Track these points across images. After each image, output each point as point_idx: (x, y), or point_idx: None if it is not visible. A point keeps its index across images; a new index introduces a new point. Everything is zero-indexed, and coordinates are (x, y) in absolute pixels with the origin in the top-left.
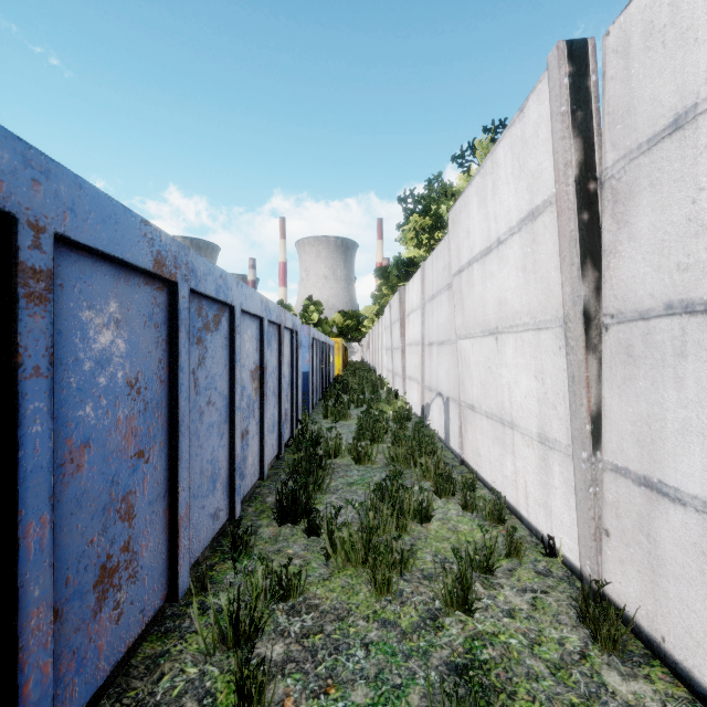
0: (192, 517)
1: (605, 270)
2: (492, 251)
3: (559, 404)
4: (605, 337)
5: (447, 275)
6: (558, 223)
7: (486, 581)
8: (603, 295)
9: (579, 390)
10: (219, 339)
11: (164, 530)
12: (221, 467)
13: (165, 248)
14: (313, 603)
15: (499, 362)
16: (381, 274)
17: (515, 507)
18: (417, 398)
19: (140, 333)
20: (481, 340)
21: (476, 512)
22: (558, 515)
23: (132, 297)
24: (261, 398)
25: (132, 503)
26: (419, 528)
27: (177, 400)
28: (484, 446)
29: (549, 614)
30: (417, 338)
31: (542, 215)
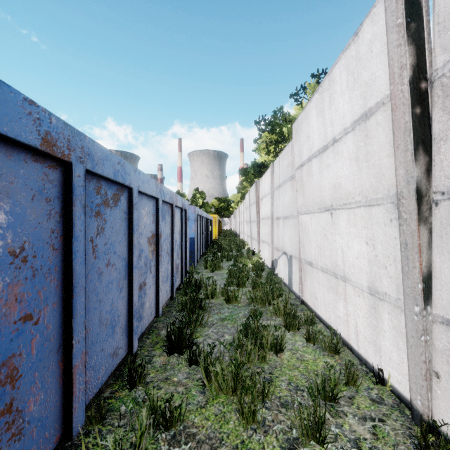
0: (90, 361)
1: (435, 154)
2: (328, 148)
3: (389, 265)
4: (435, 211)
5: (290, 170)
6: (392, 118)
7: (332, 409)
8: (433, 176)
9: (412, 255)
10: (118, 213)
11: (57, 380)
12: (120, 314)
13: (56, 130)
14: (191, 432)
15: (334, 231)
16: (243, 173)
17: (346, 340)
18: (268, 255)
19: (27, 205)
20: (318, 215)
21: (317, 343)
22: (387, 352)
23: (15, 171)
24: (156, 257)
25: (15, 365)
26: (274, 358)
27: (71, 265)
28: (320, 292)
29: (390, 444)
30: (268, 214)
31: (375, 115)
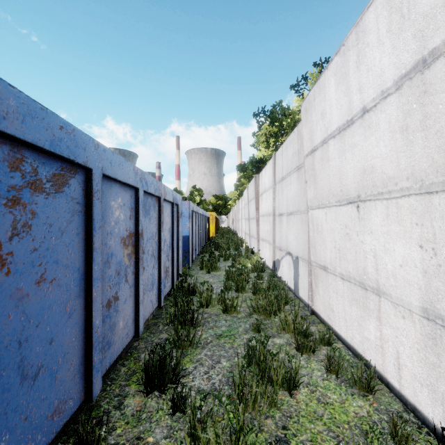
0: None
1: None
2: (354, 122)
3: None
4: None
5: (297, 159)
6: None
7: None
8: None
9: None
10: (64, 203)
11: None
12: (69, 350)
13: None
14: None
15: (361, 229)
16: (241, 169)
17: (379, 372)
18: (268, 254)
19: None
20: (336, 209)
21: (340, 374)
22: None
23: None
24: (136, 262)
25: None
26: (287, 399)
27: None
28: (338, 304)
29: None
30: (268, 211)
31: (444, 57)
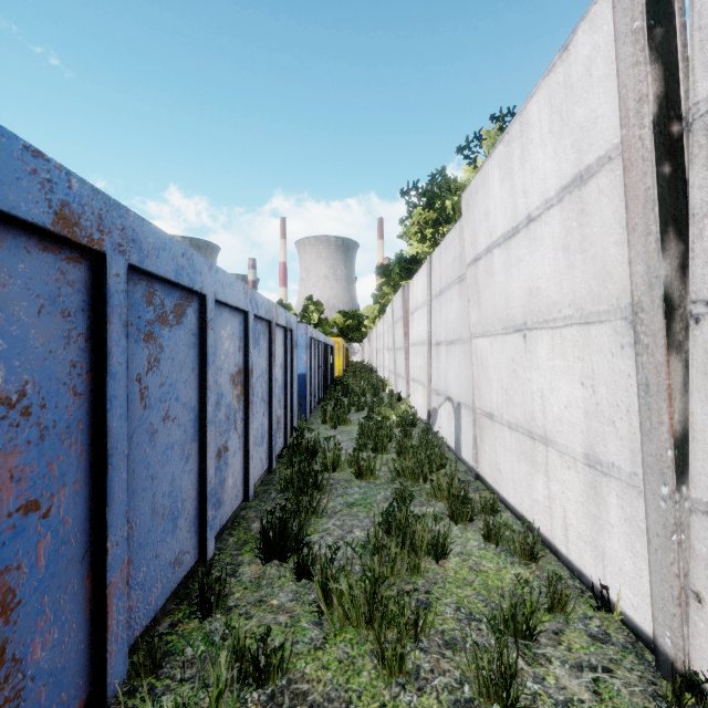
0: (137, 574)
1: (695, 240)
2: (519, 231)
3: (619, 420)
4: (695, 332)
5: (458, 267)
6: (625, 181)
7: (527, 651)
8: (691, 275)
9: (657, 403)
10: (182, 336)
11: (81, 608)
12: (186, 498)
13: (78, 199)
14: (299, 690)
15: (528, 365)
16: (383, 272)
17: (548, 539)
18: (422, 401)
19: (31, 322)
20: (502, 339)
21: (501, 543)
22: (615, 560)
23: (10, 267)
24: (245, 406)
25: (10, 585)
26: (434, 567)
27: (104, 420)
28: (506, 462)
29: None
30: (422, 337)
31: (596, 177)
